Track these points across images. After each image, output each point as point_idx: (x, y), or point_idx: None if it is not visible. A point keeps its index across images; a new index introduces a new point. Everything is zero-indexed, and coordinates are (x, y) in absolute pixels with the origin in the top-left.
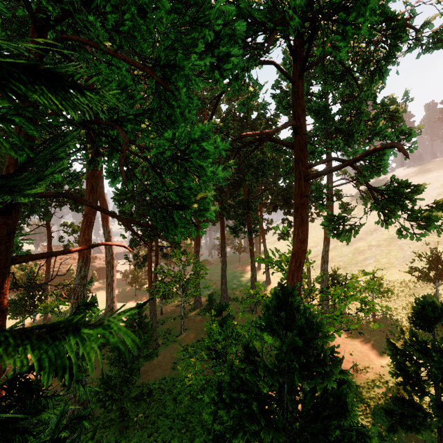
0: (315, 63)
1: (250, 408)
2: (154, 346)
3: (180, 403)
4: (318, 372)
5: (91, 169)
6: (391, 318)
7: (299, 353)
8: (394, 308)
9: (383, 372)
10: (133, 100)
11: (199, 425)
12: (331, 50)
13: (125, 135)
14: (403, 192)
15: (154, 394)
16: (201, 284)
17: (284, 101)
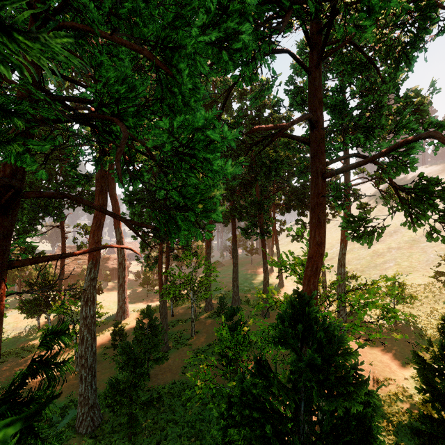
0: (334, 50)
1: (262, 428)
2: (164, 349)
3: (190, 409)
4: (340, 392)
5: (100, 170)
6: (414, 326)
7: (318, 371)
8: (418, 315)
9: (406, 384)
10: (136, 92)
11: (209, 434)
12: (355, 30)
13: (125, 129)
14: (433, 191)
15: (164, 399)
16: (212, 286)
17: (298, 97)
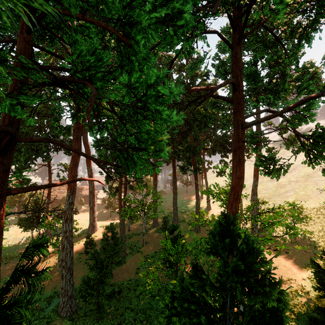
0: (251, 31)
1: (198, 318)
2: (123, 255)
3: (142, 300)
4: (258, 291)
5: (76, 123)
6: (309, 239)
7: (241, 274)
8: (312, 231)
9: (304, 283)
10: (102, 62)
11: (156, 318)
12: (270, 13)
13: (94, 89)
14: None
15: (123, 292)
16: (158, 209)
17: (222, 69)
